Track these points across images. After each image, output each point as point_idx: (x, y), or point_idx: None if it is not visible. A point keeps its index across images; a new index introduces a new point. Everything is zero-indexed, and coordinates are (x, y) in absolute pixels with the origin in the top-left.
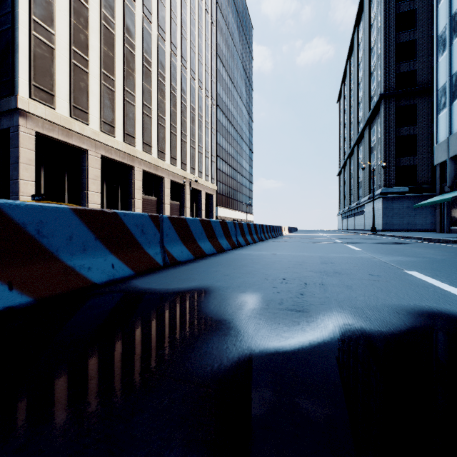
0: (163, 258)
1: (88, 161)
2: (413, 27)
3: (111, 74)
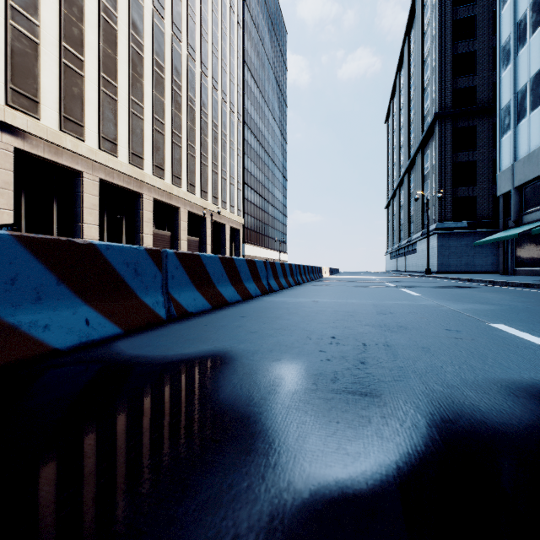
0: (168, 308)
1: (84, 185)
2: (472, 36)
3: (112, 79)
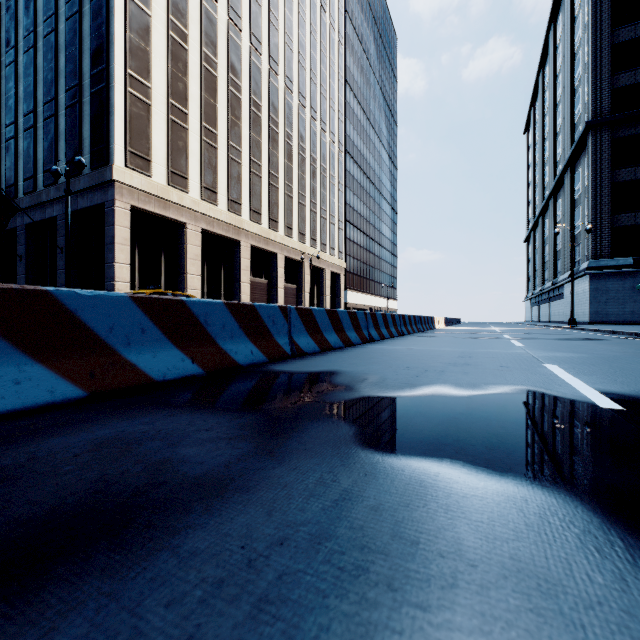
0: (291, 348)
1: (187, 237)
2: None
3: (213, 127)
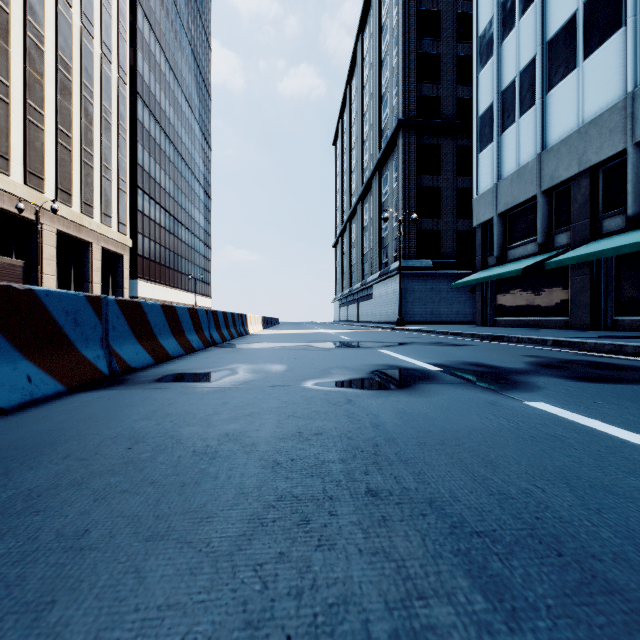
0: None
1: None
2: (436, 36)
3: None
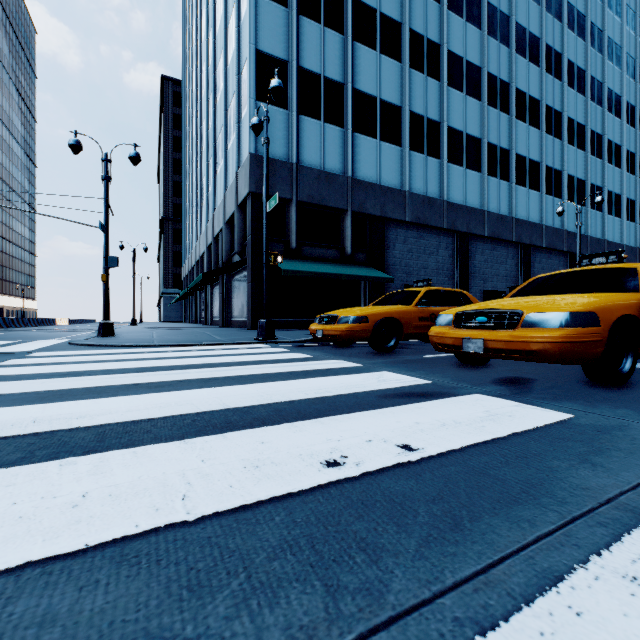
0: None
1: None
2: None
3: None
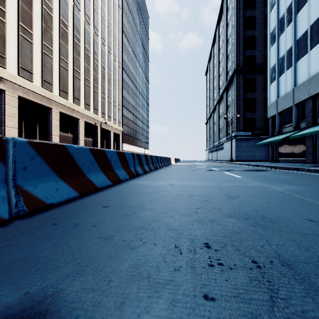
0: (15, 203)
1: (5, 100)
2: (253, 27)
3: (28, 28)
